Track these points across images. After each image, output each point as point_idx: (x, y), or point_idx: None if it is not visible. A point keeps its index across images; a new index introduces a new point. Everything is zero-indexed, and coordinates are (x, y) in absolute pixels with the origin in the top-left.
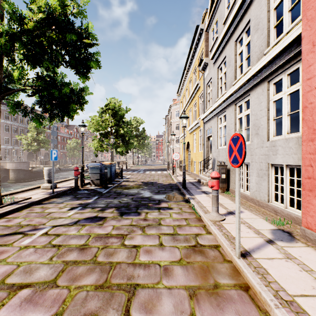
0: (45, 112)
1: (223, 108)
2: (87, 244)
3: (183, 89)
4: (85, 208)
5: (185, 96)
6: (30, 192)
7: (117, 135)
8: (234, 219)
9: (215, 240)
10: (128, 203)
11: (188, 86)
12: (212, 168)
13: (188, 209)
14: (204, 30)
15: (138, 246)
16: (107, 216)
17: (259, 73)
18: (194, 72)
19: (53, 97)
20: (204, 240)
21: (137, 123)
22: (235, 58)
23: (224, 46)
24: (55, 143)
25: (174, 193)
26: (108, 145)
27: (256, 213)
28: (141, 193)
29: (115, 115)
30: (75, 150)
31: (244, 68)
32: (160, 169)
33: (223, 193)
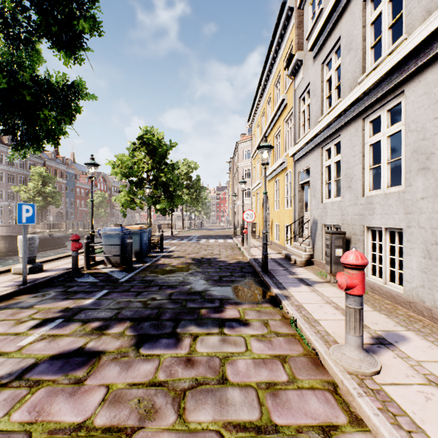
0: (7, 133)
1: (336, 131)
2: None
3: (257, 115)
4: (69, 323)
5: (260, 124)
6: None
7: (156, 184)
8: (402, 366)
9: None
10: (161, 307)
11: (266, 108)
12: (310, 235)
13: (283, 326)
14: (294, 10)
15: None
16: (105, 349)
17: (434, 38)
18: (276, 84)
19: None
20: None
21: (188, 168)
22: (363, 33)
23: (337, 19)
24: (71, 198)
25: (247, 282)
26: (144, 200)
27: None
28: (189, 283)
29: (153, 153)
30: (100, 207)
31: (384, 45)
32: (222, 235)
33: None
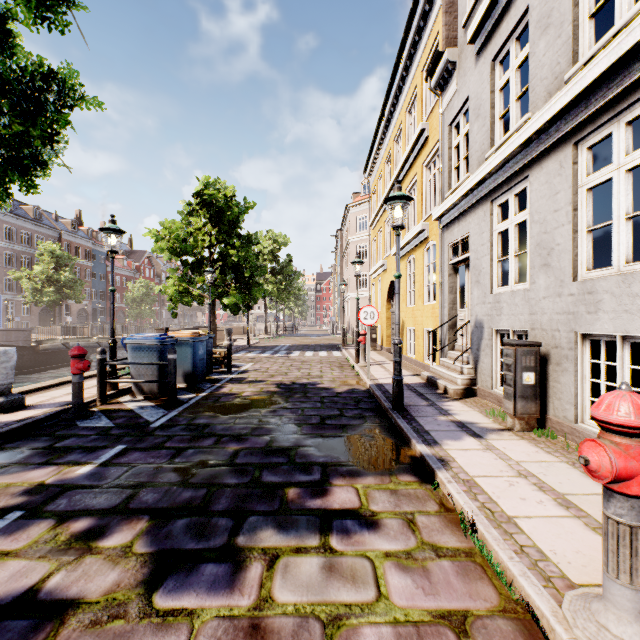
0: None
1: (519, 171)
2: None
3: (379, 160)
4: (31, 521)
5: (384, 174)
6: None
7: (224, 267)
8: None
9: None
10: (213, 482)
11: (393, 148)
12: (470, 347)
13: (444, 528)
14: None
15: None
16: (81, 593)
17: None
18: (410, 108)
19: None
20: None
21: (273, 244)
22: None
23: None
24: (101, 290)
25: (369, 428)
26: (205, 291)
27: None
28: (269, 430)
29: (218, 219)
30: (143, 303)
31: (620, 6)
32: (324, 345)
33: (529, 434)
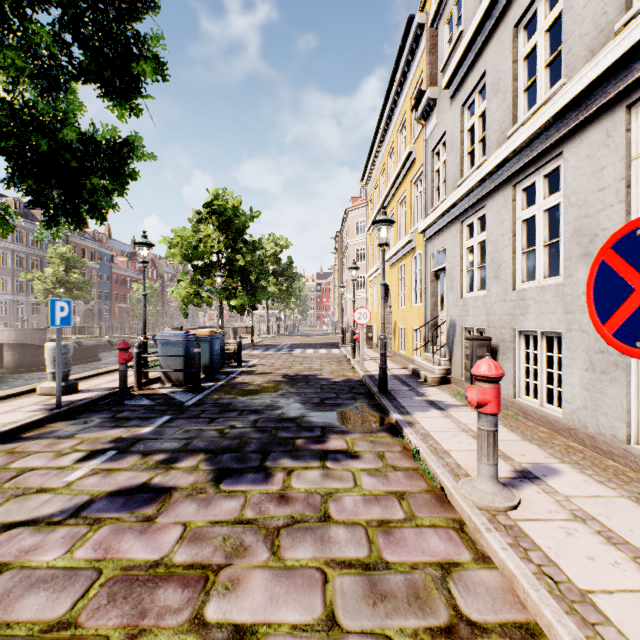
0: (37, 205)
1: (479, 200)
2: (71, 621)
3: (375, 171)
4: (125, 455)
5: (379, 185)
6: (6, 404)
7: (231, 270)
8: (546, 501)
9: (511, 596)
10: (243, 436)
11: (387, 162)
12: (446, 343)
13: (403, 458)
14: (425, 28)
15: (251, 633)
16: (176, 484)
17: (598, 87)
18: (401, 129)
19: (35, 154)
20: (475, 596)
21: (275, 247)
22: (514, 70)
23: (481, 48)
24: (106, 290)
25: (359, 405)
26: (213, 293)
27: (598, 477)
28: (280, 407)
29: (226, 227)
30: (148, 304)
31: (540, 89)
32: (324, 343)
33: None
